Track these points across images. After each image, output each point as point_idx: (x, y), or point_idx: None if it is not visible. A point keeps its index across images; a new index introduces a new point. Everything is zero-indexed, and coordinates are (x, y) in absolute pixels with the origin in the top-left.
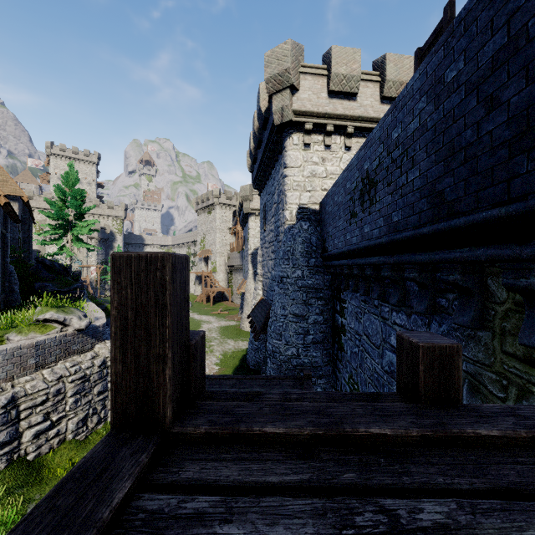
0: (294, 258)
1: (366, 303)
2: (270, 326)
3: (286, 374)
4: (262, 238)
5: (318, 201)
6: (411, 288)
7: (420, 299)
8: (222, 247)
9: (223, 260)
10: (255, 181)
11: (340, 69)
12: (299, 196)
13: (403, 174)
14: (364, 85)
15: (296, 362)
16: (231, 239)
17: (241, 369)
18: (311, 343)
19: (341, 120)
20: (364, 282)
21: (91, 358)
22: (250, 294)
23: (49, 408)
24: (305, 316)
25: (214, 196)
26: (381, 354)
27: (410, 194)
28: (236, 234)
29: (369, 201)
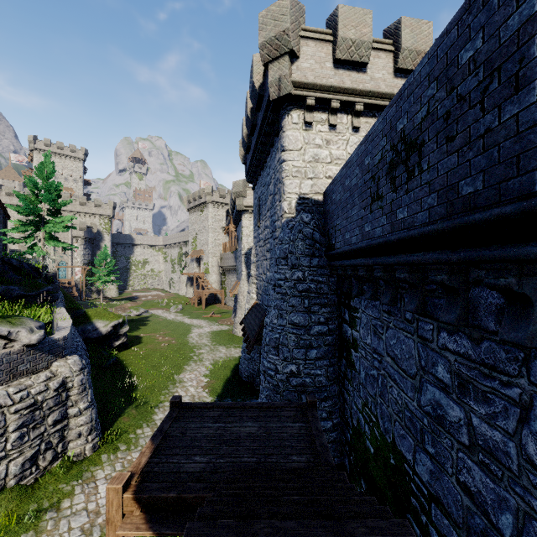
0: (294, 257)
1: (391, 314)
2: (265, 338)
3: (284, 395)
4: (256, 236)
5: (322, 191)
6: (482, 300)
7: (511, 320)
8: (215, 247)
9: (216, 261)
10: (248, 173)
11: (348, 33)
12: (299, 185)
13: (488, 111)
14: (375, 55)
15: (296, 381)
16: (225, 239)
17: (232, 381)
18: (314, 358)
19: (348, 96)
20: (390, 287)
21: (45, 379)
22: (243, 297)
23: None
24: (307, 326)
25: (206, 194)
26: (418, 387)
27: (510, 140)
28: (230, 234)
29: (407, 173)
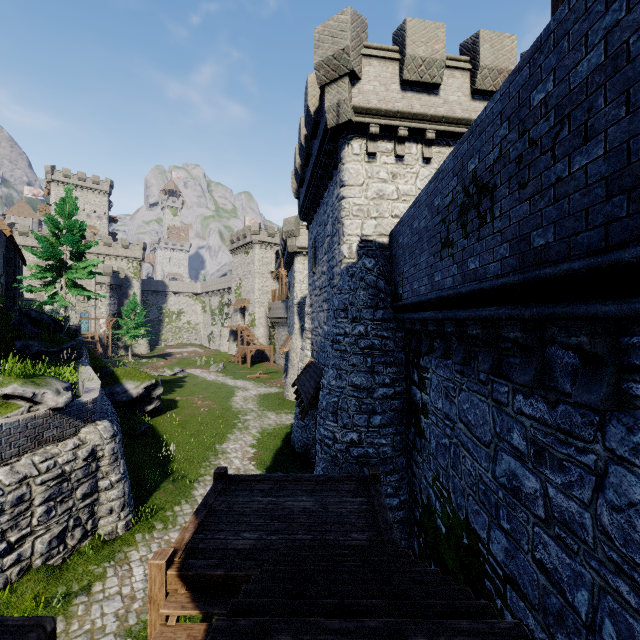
0: (355, 309)
1: (464, 375)
2: (321, 401)
3: (343, 468)
4: (312, 283)
5: (387, 232)
6: (558, 360)
7: (585, 381)
8: (262, 295)
9: (263, 311)
10: (302, 210)
11: (418, 50)
12: (361, 225)
13: (559, 160)
14: (449, 74)
15: (357, 452)
16: (274, 285)
17: (283, 452)
18: (378, 425)
19: (418, 122)
20: (463, 344)
21: (73, 447)
22: (296, 354)
23: (5, 524)
24: (370, 388)
25: (252, 233)
26: (493, 456)
27: (579, 192)
28: (280, 279)
29: (479, 218)
